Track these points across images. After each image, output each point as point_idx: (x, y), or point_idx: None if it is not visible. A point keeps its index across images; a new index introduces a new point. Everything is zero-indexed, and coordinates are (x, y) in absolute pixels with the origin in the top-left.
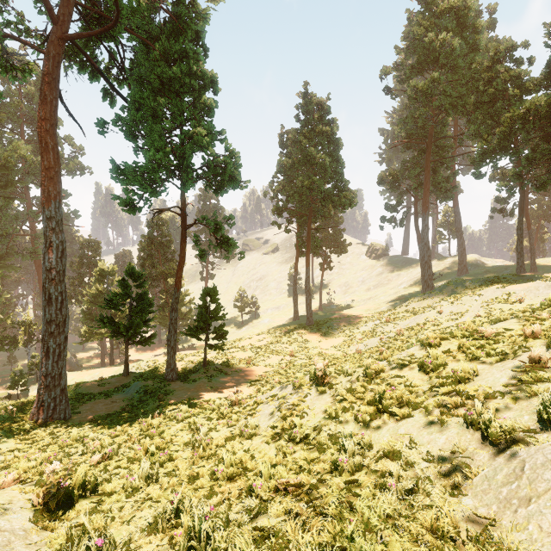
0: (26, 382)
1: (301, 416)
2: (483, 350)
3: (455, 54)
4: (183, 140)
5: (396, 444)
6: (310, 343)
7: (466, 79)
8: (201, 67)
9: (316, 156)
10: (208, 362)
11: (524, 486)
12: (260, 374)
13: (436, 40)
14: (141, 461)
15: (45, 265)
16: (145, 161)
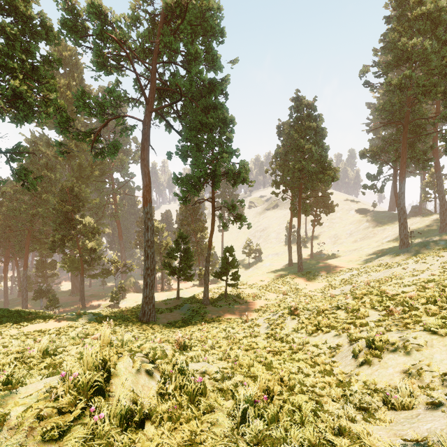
0: (118, 298)
1: (281, 329)
2: (380, 304)
3: (427, 53)
4: (214, 158)
5: (318, 342)
6: (299, 285)
7: (439, 70)
8: (224, 114)
9: (305, 145)
10: (227, 295)
11: (348, 353)
12: (262, 305)
13: (408, 43)
14: (205, 341)
15: (145, 238)
16: (194, 177)
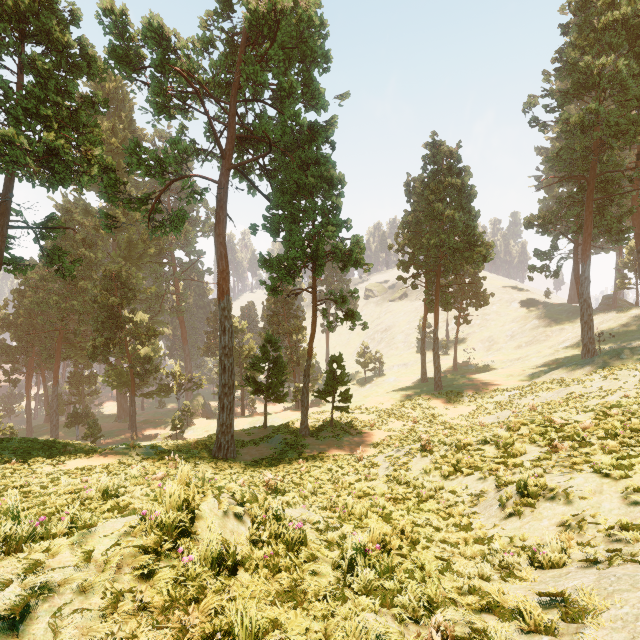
0: (182, 426)
1: (407, 470)
2: (542, 437)
3: (621, 77)
4: (315, 233)
5: (456, 487)
6: (436, 410)
7: (639, 101)
8: (330, 171)
9: (444, 210)
10: (334, 422)
11: (494, 501)
12: (382, 437)
13: (594, 64)
14: (304, 485)
15: (221, 344)
16: (288, 259)
